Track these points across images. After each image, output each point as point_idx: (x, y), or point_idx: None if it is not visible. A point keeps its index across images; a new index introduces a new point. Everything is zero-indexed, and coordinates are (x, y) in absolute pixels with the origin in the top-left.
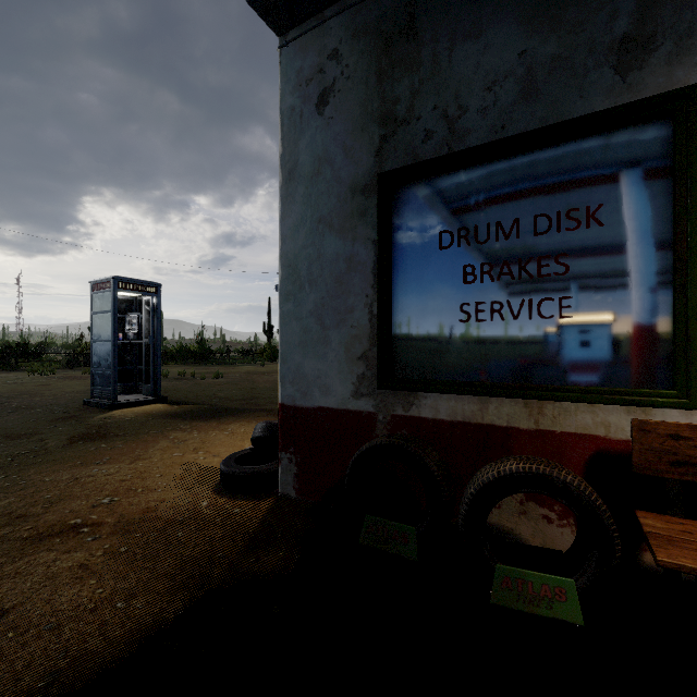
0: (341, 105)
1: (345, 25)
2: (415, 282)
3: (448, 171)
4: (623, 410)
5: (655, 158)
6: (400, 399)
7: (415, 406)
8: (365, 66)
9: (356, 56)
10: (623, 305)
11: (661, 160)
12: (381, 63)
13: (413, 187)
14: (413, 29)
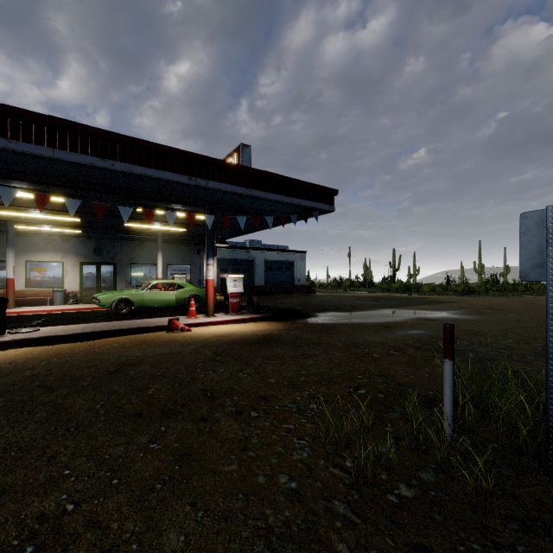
0: None
1: None
2: None
3: None
4: (4, 290)
5: None
6: None
7: None
8: None
9: None
10: (4, 279)
11: None
12: None
13: None
14: None
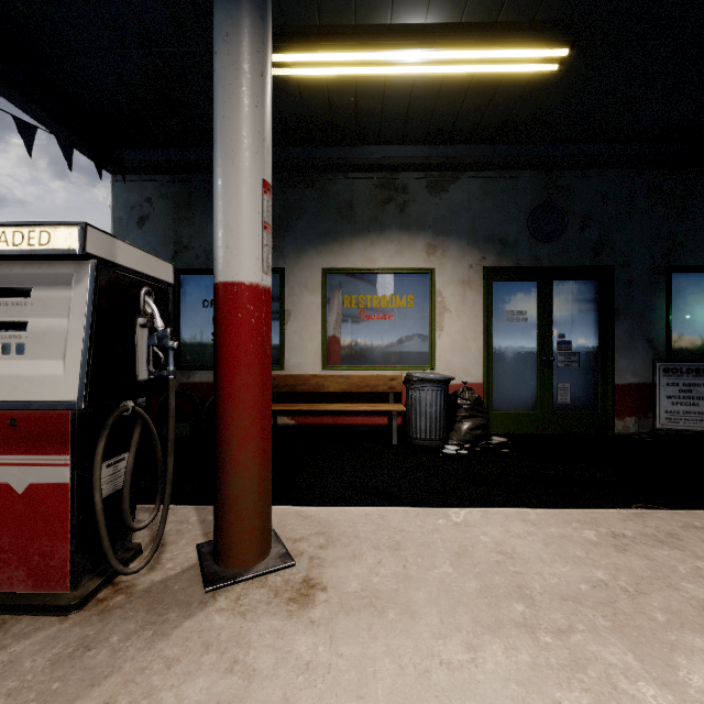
0: (153, 228)
1: (155, 188)
2: (192, 321)
3: (207, 274)
4: None
5: (275, 287)
6: (184, 375)
7: (192, 377)
8: (166, 214)
9: (162, 206)
10: None
11: (277, 289)
12: (175, 216)
13: (191, 278)
14: (191, 207)
